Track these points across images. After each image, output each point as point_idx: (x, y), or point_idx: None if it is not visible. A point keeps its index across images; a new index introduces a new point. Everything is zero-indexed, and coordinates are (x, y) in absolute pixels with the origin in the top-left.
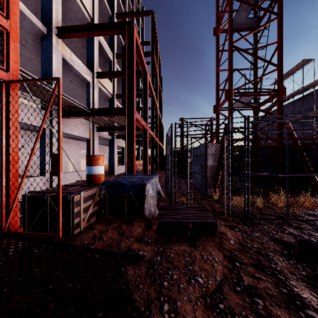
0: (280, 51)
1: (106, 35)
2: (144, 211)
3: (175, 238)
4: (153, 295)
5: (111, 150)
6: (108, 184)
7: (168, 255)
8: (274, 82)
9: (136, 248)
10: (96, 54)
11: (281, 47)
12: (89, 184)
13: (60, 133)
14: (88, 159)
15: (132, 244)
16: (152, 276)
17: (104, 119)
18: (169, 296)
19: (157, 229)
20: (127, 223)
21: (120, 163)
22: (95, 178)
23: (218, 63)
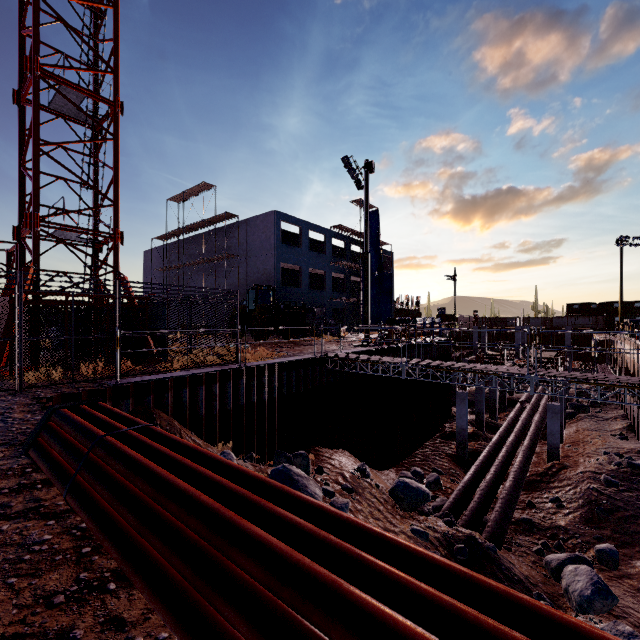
0: (117, 185)
1: None
2: None
3: None
4: None
5: None
6: None
7: None
8: (172, 197)
9: None
10: None
11: (118, 180)
12: None
13: None
14: None
15: None
16: None
17: None
18: None
19: None
20: None
21: None
22: None
23: (23, 158)
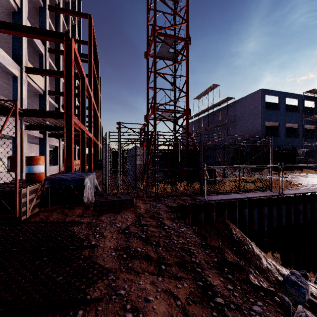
0: (188, 84)
1: (42, 39)
2: (83, 199)
3: (106, 212)
4: (90, 233)
5: (42, 149)
6: (51, 180)
7: (100, 218)
8: (196, 97)
9: (78, 219)
10: (25, 47)
11: (188, 81)
12: (29, 181)
13: (17, 141)
14: (28, 160)
15: (75, 218)
16: (90, 227)
17: (37, 119)
18: (99, 232)
19: (94, 207)
20: (69, 209)
21: (51, 163)
22: (35, 176)
23: (148, 82)
